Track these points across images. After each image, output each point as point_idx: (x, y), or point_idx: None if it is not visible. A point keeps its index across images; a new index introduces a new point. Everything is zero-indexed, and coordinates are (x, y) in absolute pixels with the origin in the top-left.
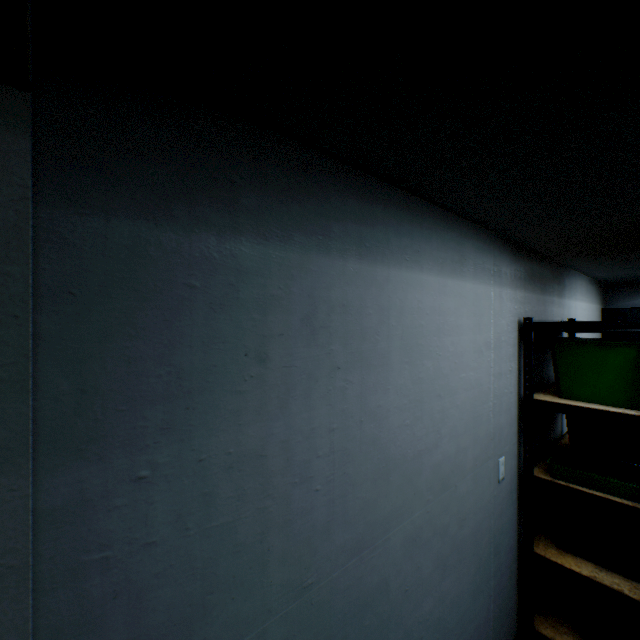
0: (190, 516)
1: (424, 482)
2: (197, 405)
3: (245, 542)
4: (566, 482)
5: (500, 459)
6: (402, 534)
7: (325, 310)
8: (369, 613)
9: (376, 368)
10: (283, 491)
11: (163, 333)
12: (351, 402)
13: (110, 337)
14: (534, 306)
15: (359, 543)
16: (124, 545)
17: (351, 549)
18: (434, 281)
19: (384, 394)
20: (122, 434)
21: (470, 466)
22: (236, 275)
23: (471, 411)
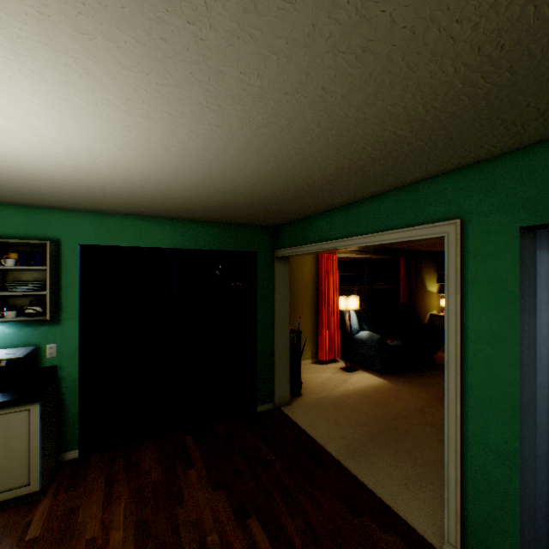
0: None
1: None
2: None
3: None
4: None
5: None
6: None
7: (548, 275)
8: None
9: None
10: (539, 345)
11: None
12: None
13: None
14: None
15: None
16: None
17: None
18: None
19: None
20: None
21: None
22: None
23: None
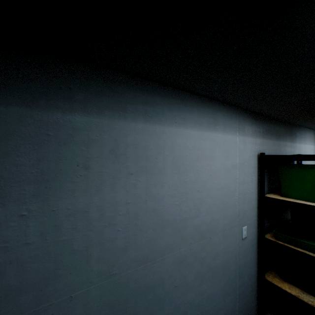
0: (48, 234)
1: (188, 234)
2: (51, 186)
3: (77, 249)
4: (283, 242)
5: (243, 227)
6: (173, 258)
7: (124, 146)
8: (151, 293)
9: (156, 175)
10: (99, 229)
11: (34, 154)
12: (140, 190)
13: (8, 155)
14: (271, 147)
15: (145, 258)
16: (15, 242)
17: (140, 261)
18: (195, 133)
19: (161, 188)
20: (14, 196)
21: (221, 229)
22: (72, 130)
23: (222, 200)
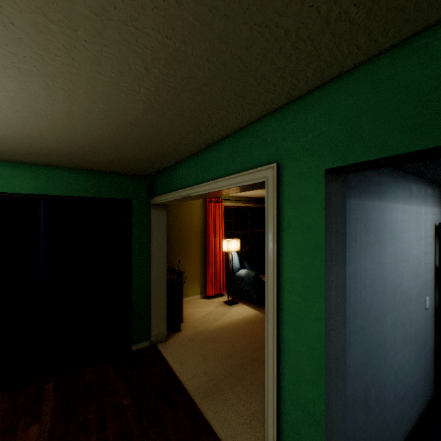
0: None
1: (397, 299)
2: None
3: (351, 304)
4: None
5: (426, 297)
6: (390, 320)
7: (369, 222)
8: (380, 349)
9: (382, 246)
10: (359, 289)
11: None
12: (375, 259)
13: None
14: None
15: (377, 318)
16: None
17: (375, 319)
18: (400, 207)
19: (384, 257)
20: None
21: (413, 297)
22: (350, 211)
23: (414, 270)
